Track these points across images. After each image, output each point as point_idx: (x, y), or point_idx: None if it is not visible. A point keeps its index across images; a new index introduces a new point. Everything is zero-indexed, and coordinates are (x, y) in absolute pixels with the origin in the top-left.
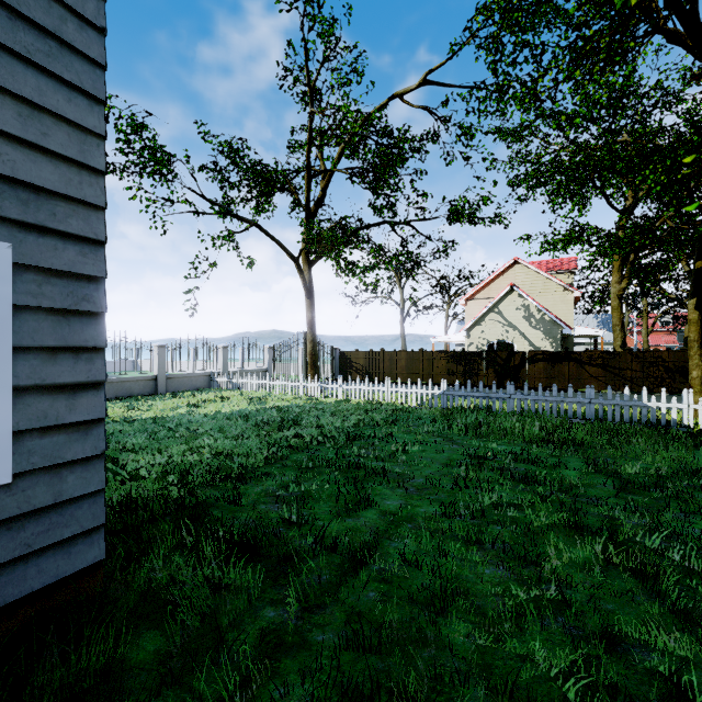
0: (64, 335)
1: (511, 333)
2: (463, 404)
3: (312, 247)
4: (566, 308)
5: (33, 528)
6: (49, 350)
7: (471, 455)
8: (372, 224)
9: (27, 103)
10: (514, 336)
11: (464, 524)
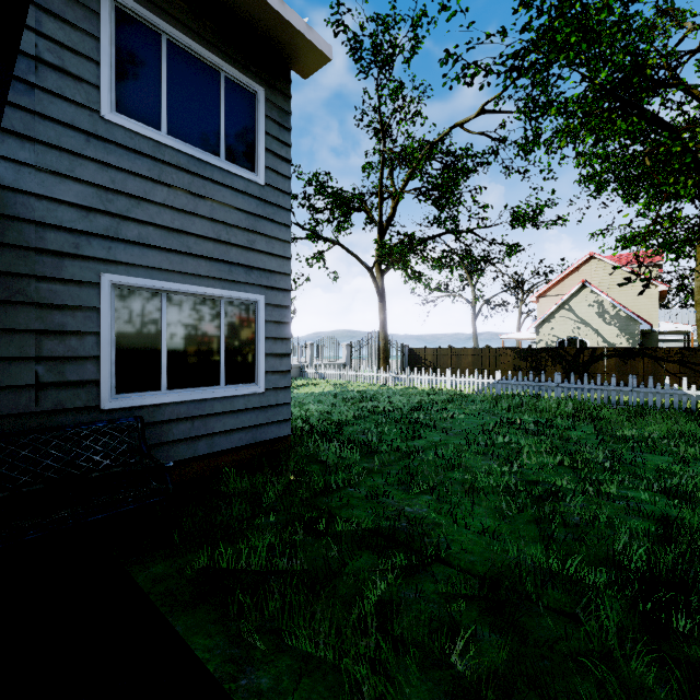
0: (279, 332)
1: (583, 330)
2: (515, 391)
3: (384, 261)
4: (649, 303)
5: (270, 413)
6: (274, 339)
7: (503, 421)
8: (437, 235)
9: (268, 237)
10: (587, 332)
11: (479, 448)
